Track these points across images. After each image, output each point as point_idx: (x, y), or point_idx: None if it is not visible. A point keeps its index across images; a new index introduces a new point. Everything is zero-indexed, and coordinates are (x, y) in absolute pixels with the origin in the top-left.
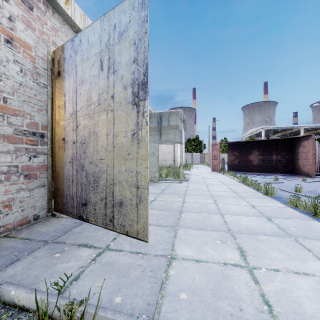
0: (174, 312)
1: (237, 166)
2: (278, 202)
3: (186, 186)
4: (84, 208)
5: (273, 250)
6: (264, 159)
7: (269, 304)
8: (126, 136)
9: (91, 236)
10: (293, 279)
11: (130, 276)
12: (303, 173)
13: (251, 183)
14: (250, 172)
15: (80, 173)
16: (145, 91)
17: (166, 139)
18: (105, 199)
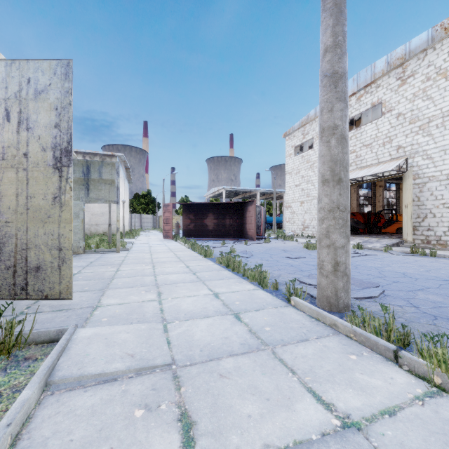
0: (96, 326)
1: (193, 232)
2: (211, 261)
3: (125, 256)
4: None
5: (183, 289)
6: (219, 224)
7: (163, 310)
8: (46, 198)
9: None
10: (185, 299)
11: (55, 321)
12: (249, 237)
13: (198, 248)
14: (206, 237)
15: None
16: (69, 158)
17: (97, 196)
18: (13, 266)
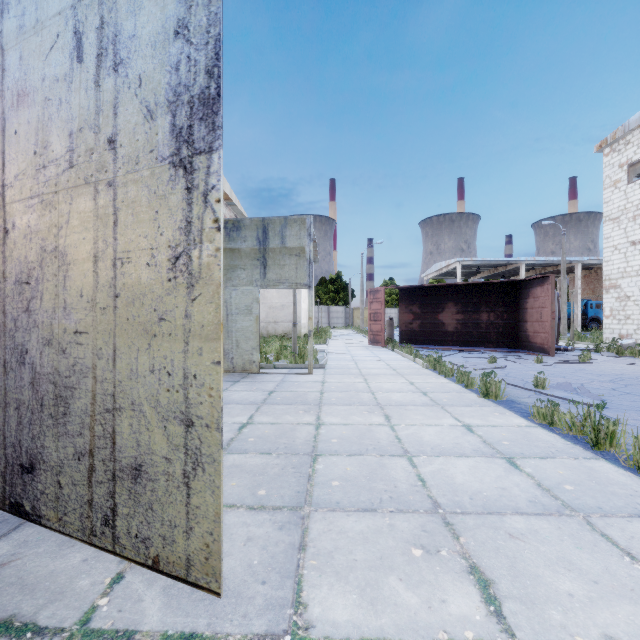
0: None
1: (418, 334)
2: (513, 413)
3: (322, 380)
4: (27, 479)
5: (556, 568)
6: (467, 321)
7: None
8: (154, 263)
9: (38, 577)
10: None
11: None
12: (534, 347)
13: (452, 370)
14: (442, 345)
15: (16, 374)
16: (211, 123)
17: (278, 277)
18: (89, 455)
